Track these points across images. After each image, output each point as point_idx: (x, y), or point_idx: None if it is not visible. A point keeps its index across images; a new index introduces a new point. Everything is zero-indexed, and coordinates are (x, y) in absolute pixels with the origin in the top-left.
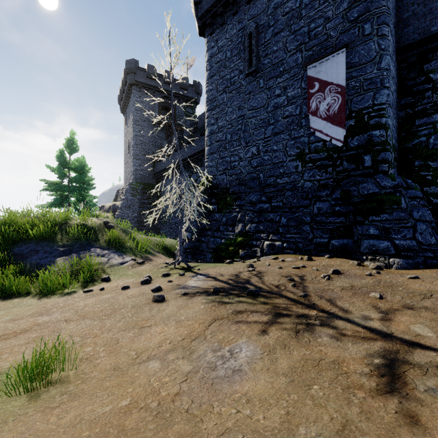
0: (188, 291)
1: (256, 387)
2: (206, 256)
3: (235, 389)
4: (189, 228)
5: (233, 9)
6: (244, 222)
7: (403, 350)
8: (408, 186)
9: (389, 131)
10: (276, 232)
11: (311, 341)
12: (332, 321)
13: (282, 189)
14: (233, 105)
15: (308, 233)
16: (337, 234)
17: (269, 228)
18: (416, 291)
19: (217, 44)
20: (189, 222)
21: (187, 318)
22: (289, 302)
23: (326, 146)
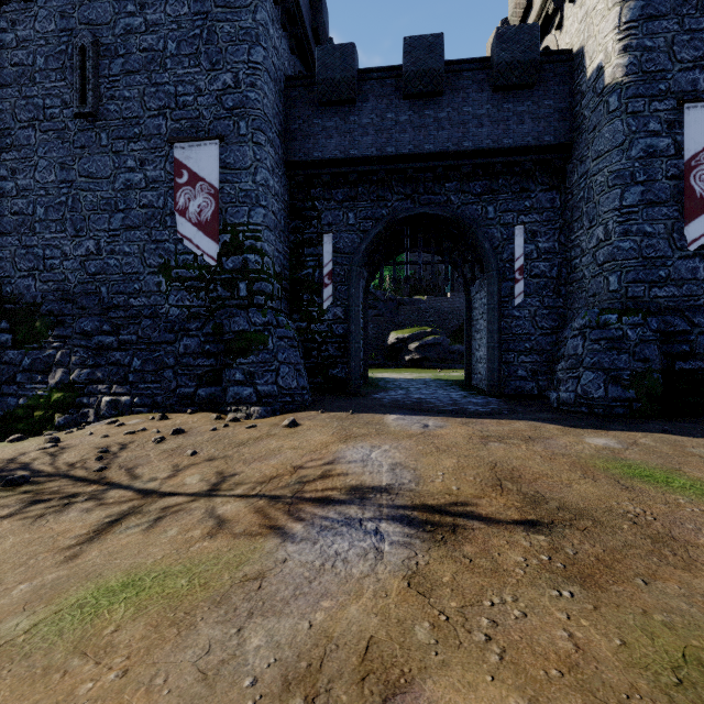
0: None
1: None
2: None
3: None
4: None
5: None
6: (69, 367)
7: (150, 503)
8: (279, 324)
9: (266, 258)
10: (124, 381)
11: (49, 522)
12: (105, 493)
13: (138, 314)
14: (51, 156)
15: (171, 380)
16: (206, 381)
17: (114, 375)
18: (238, 441)
19: (14, 29)
20: None
21: None
22: (70, 482)
23: (198, 261)
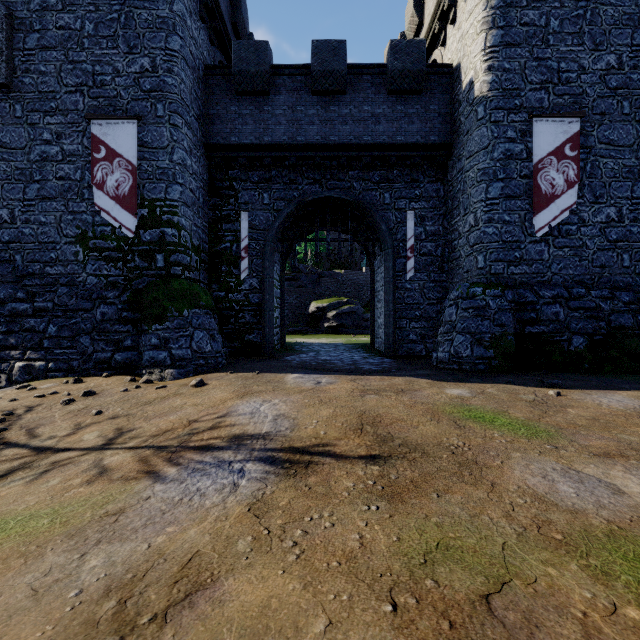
0: None
1: None
2: None
3: None
4: None
5: None
6: None
7: (42, 458)
8: (195, 293)
9: (183, 232)
10: (39, 347)
11: None
12: None
13: (55, 282)
14: None
15: (88, 346)
16: (123, 346)
17: (28, 341)
18: (145, 400)
19: None
20: None
21: None
22: None
23: (116, 233)
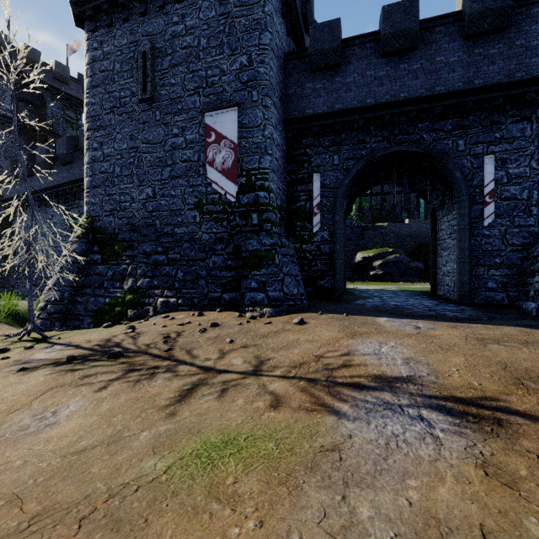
0: (30, 365)
1: (64, 430)
2: (83, 322)
3: (39, 437)
4: (58, 286)
5: (123, 13)
6: (136, 277)
7: (211, 377)
8: (283, 245)
9: (271, 194)
10: (172, 287)
11: (145, 386)
12: (177, 367)
13: (181, 239)
14: (124, 131)
15: (204, 287)
16: (229, 288)
17: (165, 283)
18: (261, 333)
19: (102, 47)
20: (57, 277)
21: (14, 394)
22: (150, 357)
23: (222, 199)
